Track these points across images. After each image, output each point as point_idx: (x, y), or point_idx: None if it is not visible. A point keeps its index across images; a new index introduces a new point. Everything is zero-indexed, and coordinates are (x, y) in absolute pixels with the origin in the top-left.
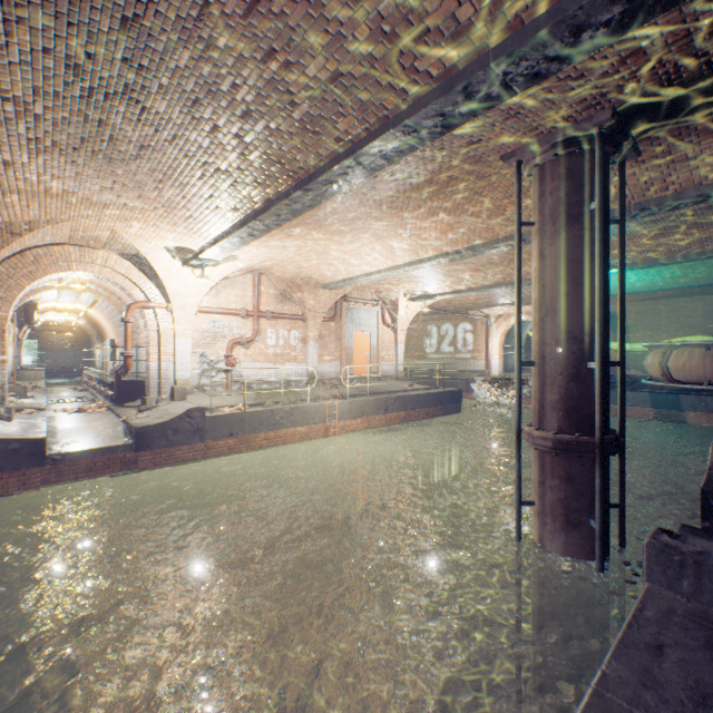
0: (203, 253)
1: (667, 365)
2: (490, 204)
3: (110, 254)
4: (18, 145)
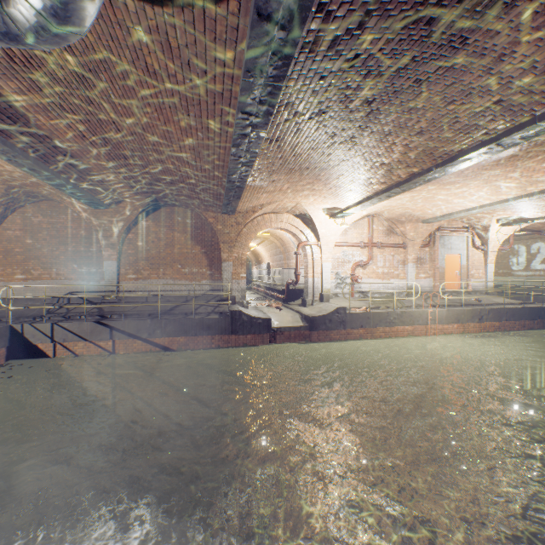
0: (347, 210)
1: None
2: None
3: (289, 215)
4: (283, 172)
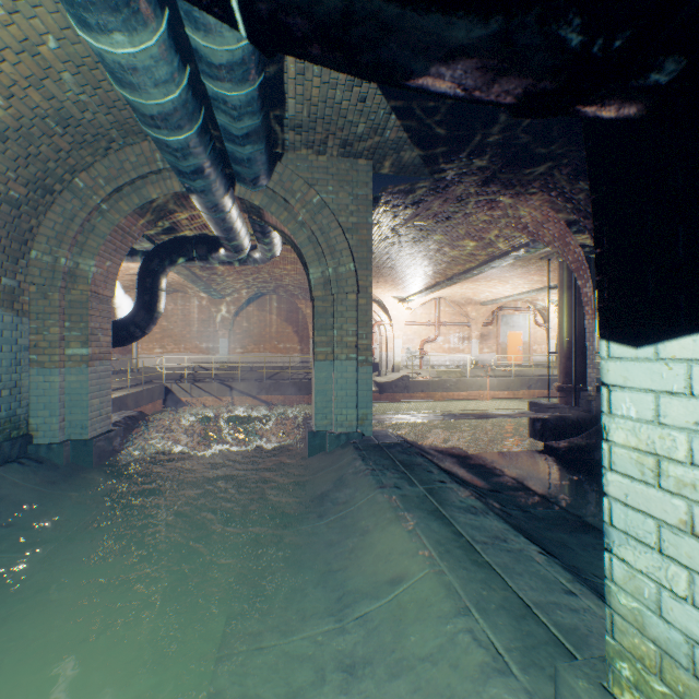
0: (408, 298)
1: None
2: (556, 267)
3: None
4: None
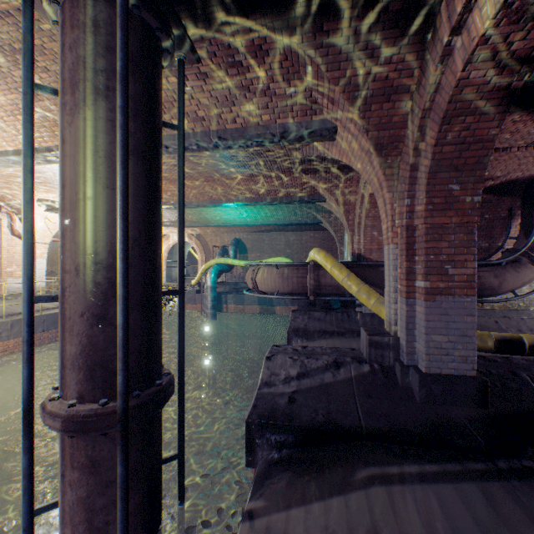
0: None
1: (256, 280)
2: (54, 81)
3: None
4: None
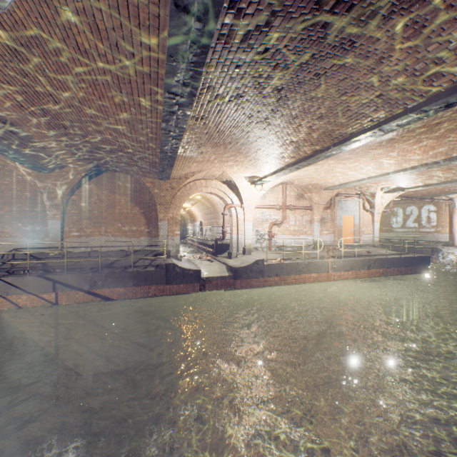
0: (265, 178)
1: None
2: None
3: (217, 182)
4: (210, 146)
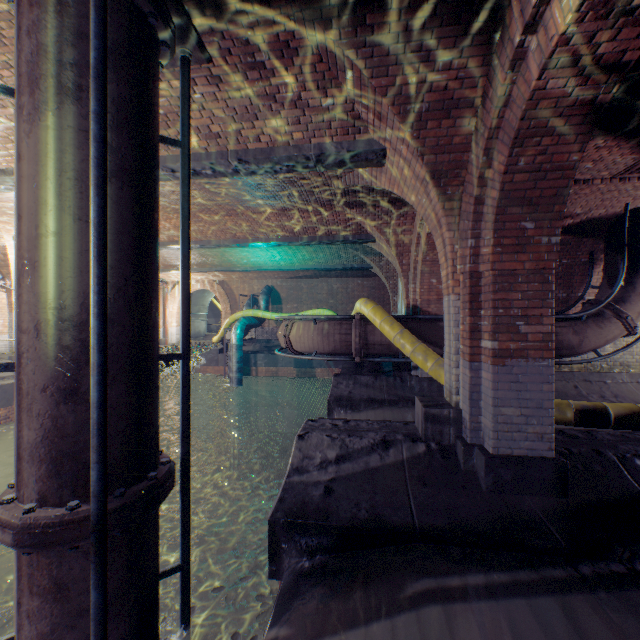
0: None
1: (290, 338)
2: None
3: None
4: None
